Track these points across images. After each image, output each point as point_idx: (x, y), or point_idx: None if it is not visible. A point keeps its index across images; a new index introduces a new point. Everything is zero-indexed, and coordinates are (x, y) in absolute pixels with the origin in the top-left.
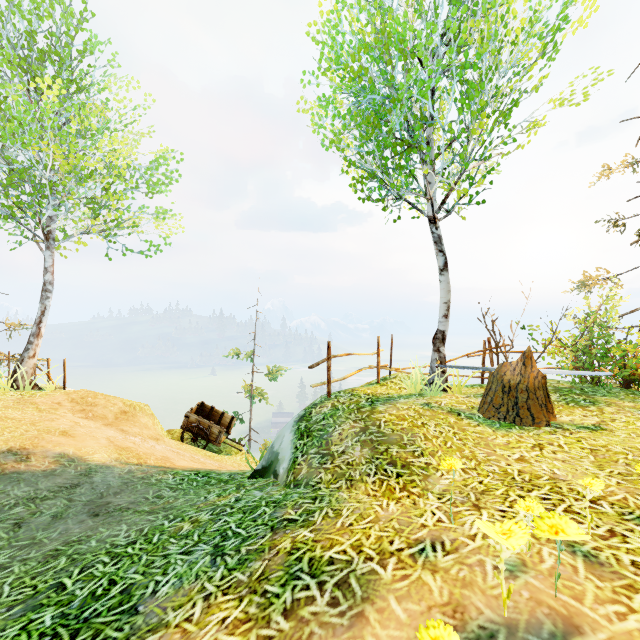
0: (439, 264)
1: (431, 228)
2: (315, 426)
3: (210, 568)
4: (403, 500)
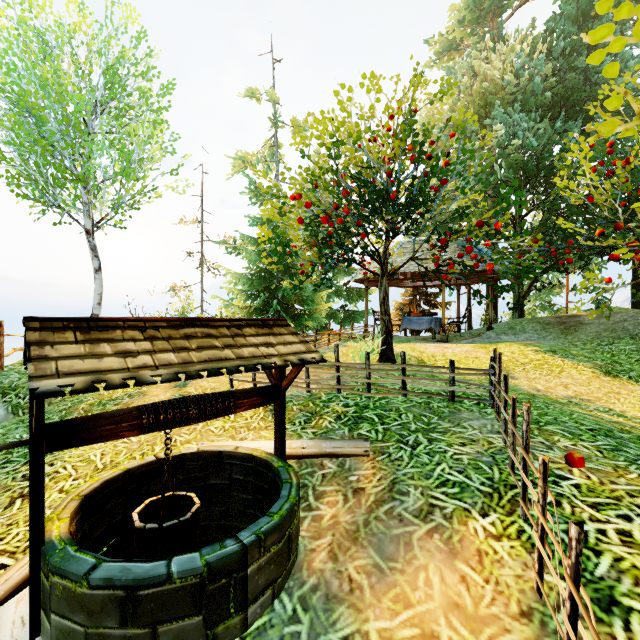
0: (95, 266)
1: (88, 238)
2: (17, 384)
3: None
4: (130, 382)
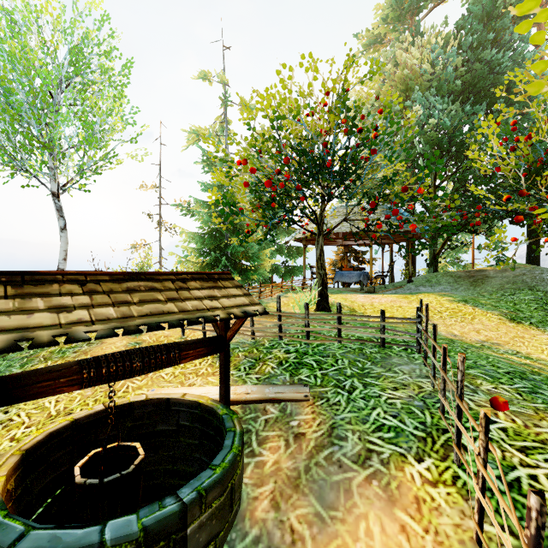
0: (61, 225)
1: (54, 200)
2: None
3: (5, 373)
4: None
